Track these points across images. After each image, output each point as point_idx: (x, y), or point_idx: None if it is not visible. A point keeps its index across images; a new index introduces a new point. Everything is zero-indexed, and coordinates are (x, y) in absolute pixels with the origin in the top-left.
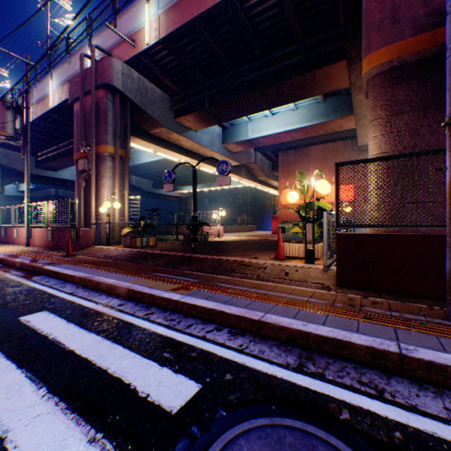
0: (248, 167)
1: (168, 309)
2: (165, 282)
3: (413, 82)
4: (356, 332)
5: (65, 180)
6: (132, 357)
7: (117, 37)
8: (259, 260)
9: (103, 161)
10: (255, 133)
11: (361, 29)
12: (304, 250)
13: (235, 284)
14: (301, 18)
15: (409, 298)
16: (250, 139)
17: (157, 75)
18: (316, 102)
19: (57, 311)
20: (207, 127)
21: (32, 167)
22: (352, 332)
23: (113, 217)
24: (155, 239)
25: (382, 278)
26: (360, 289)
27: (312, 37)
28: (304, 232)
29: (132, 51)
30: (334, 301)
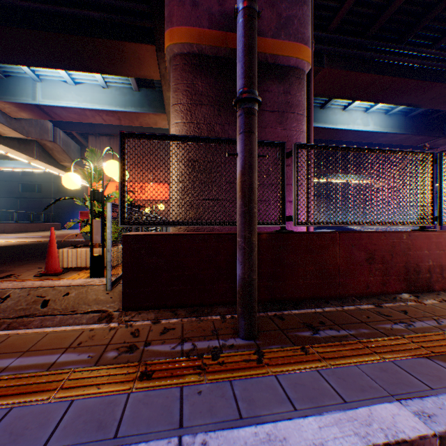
0: (45, 145)
1: None
2: None
3: (211, 77)
4: (113, 441)
5: None
6: None
7: None
8: (6, 282)
9: None
10: (49, 99)
11: None
12: (91, 258)
13: None
14: None
15: (205, 309)
16: (41, 104)
17: None
18: (131, 88)
19: None
20: None
21: None
22: None
23: None
24: None
25: (179, 289)
26: (154, 309)
27: (120, 1)
28: None
29: None
30: (108, 346)
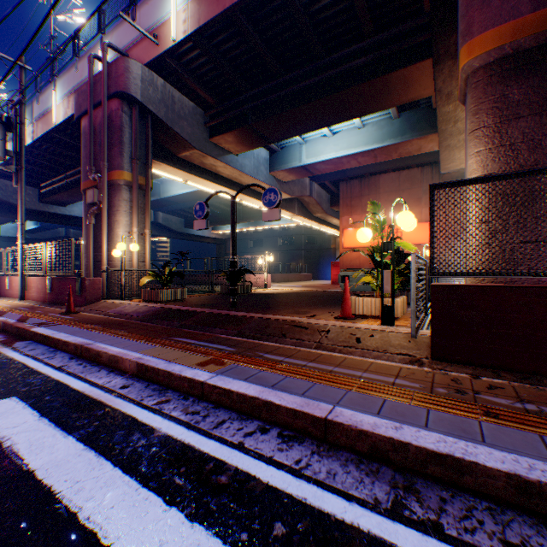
0: (302, 201)
1: (190, 393)
2: (191, 352)
3: (533, 76)
4: (483, 443)
5: (76, 217)
6: (123, 486)
7: (135, 33)
8: (319, 320)
9: (118, 191)
10: (311, 158)
11: (453, 14)
12: (381, 307)
13: (288, 355)
14: (372, 5)
15: (541, 379)
16: (305, 165)
17: (187, 81)
18: (389, 118)
19: (31, 396)
20: (251, 149)
21: (34, 201)
22: (476, 444)
23: (130, 263)
24: (183, 291)
25: (500, 349)
26: (466, 365)
27: (386, 31)
28: (378, 283)
29: (155, 50)
30: (432, 383)
